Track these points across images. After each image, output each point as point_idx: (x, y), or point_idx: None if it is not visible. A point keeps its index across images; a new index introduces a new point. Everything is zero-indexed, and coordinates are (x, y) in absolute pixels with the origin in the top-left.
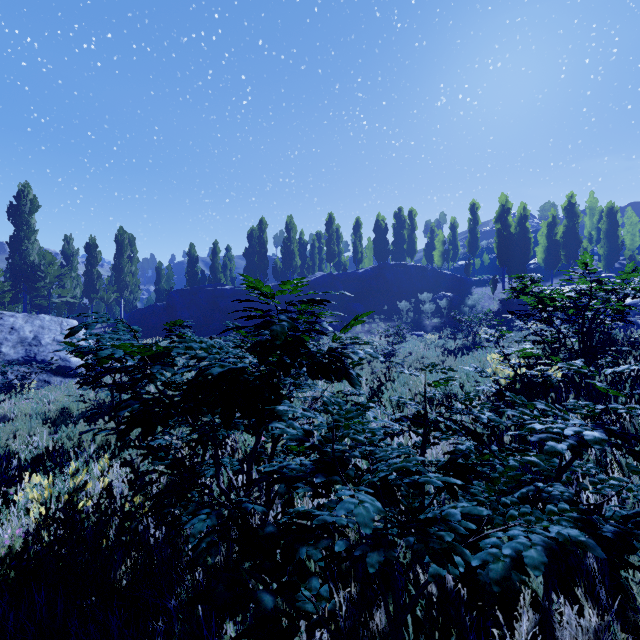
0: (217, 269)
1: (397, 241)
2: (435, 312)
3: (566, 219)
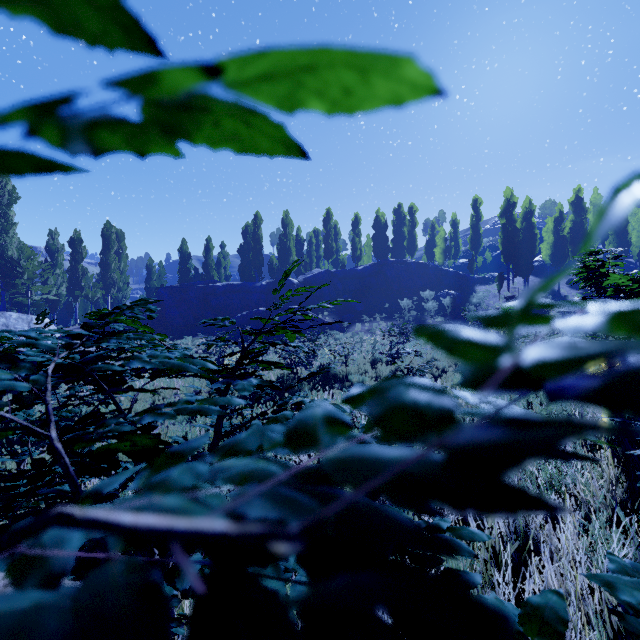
0: (210, 266)
1: (397, 238)
2: (438, 311)
3: (573, 214)
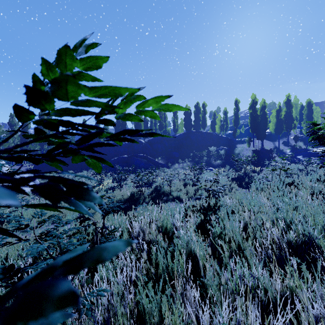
0: None
1: (196, 120)
2: (218, 157)
3: (286, 108)
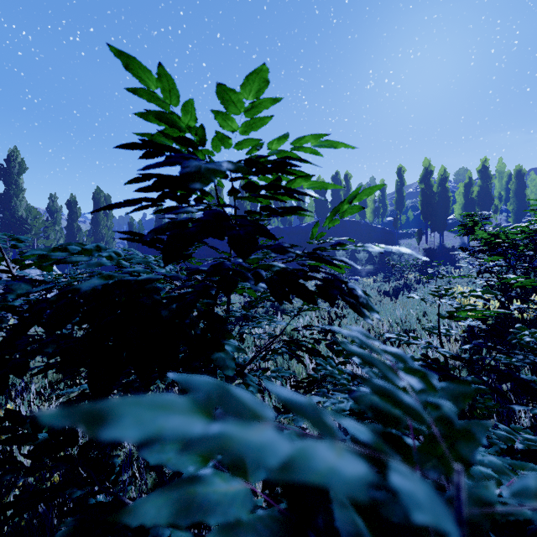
0: None
1: (334, 200)
2: (368, 260)
3: (480, 180)
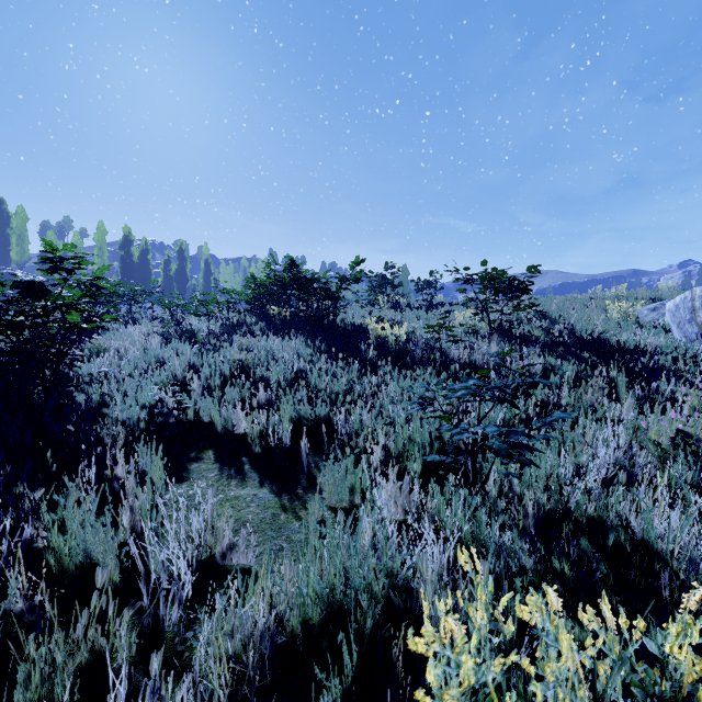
0: None
1: None
2: None
3: (179, 260)
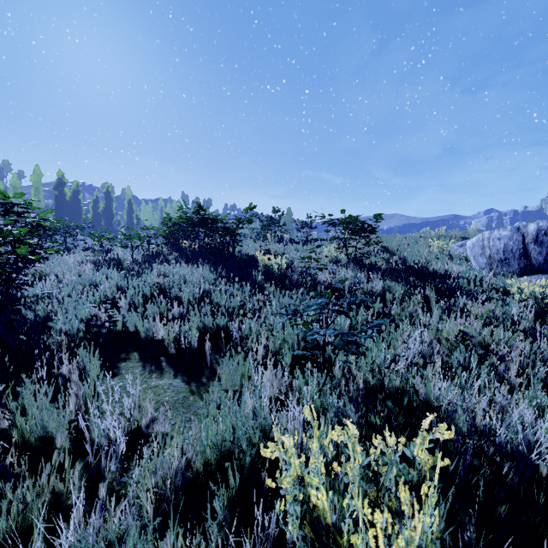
0: None
1: None
2: None
3: (106, 200)
